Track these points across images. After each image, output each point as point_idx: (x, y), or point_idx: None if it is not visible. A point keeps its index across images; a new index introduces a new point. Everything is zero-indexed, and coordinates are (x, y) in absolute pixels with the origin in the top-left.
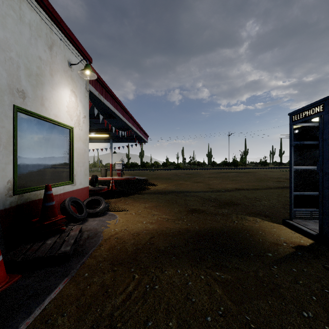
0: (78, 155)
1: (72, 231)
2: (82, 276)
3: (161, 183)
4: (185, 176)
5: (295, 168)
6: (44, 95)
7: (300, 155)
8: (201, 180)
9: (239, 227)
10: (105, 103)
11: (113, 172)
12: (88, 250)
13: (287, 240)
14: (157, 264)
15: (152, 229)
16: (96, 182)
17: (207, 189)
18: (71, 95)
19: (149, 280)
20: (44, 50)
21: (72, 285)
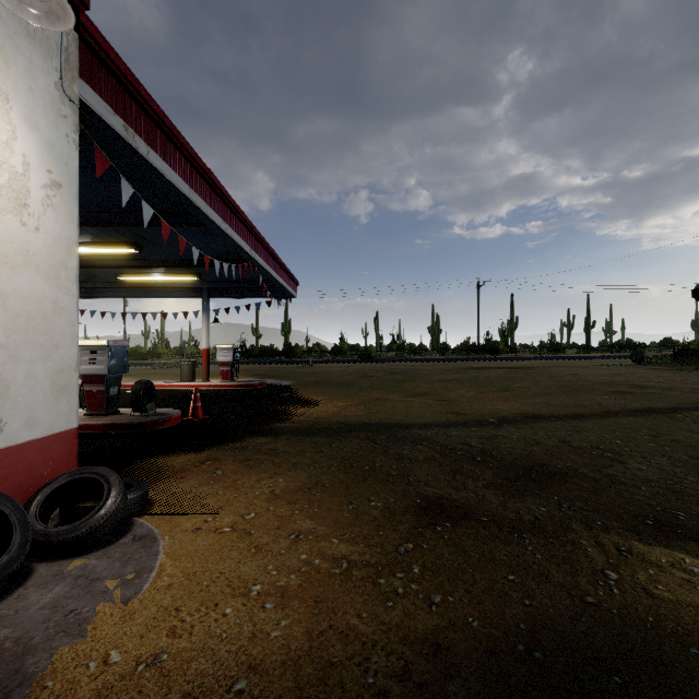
0: (15, 320)
1: None
2: None
3: (327, 399)
4: (385, 378)
5: None
6: None
7: None
8: (426, 388)
9: (649, 619)
10: (154, 165)
11: (217, 368)
12: None
13: None
14: None
15: (279, 659)
16: (150, 400)
17: (450, 418)
18: None
19: None
20: None
21: None
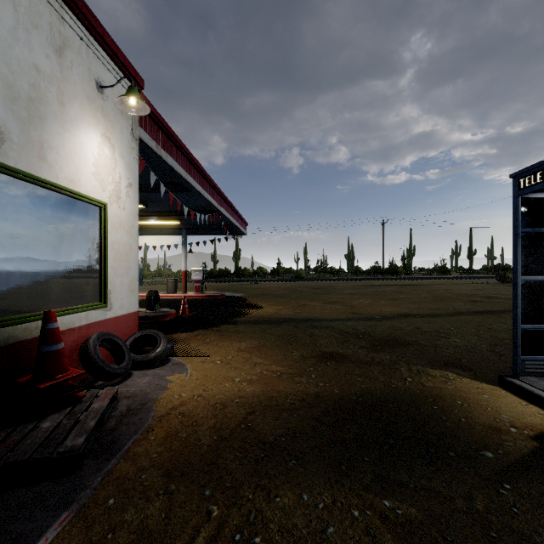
0: (117, 255)
1: (96, 399)
2: (101, 507)
3: (268, 304)
4: (310, 292)
5: (525, 278)
6: (47, 140)
7: (534, 254)
8: (337, 298)
9: (417, 392)
10: (169, 163)
11: (189, 285)
12: (122, 442)
13: (515, 421)
14: (258, 478)
15: (251, 395)
16: (156, 303)
17: (349, 316)
18: (103, 144)
19: (241, 522)
20: (46, 54)
21: (77, 529)
